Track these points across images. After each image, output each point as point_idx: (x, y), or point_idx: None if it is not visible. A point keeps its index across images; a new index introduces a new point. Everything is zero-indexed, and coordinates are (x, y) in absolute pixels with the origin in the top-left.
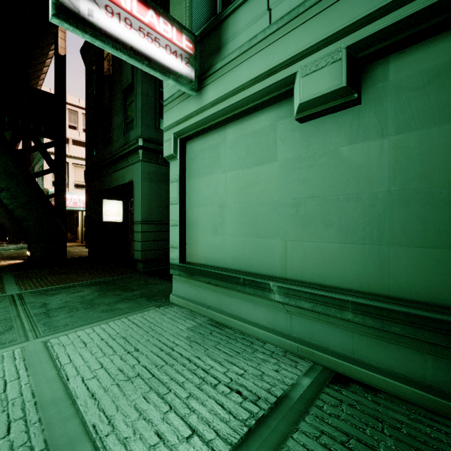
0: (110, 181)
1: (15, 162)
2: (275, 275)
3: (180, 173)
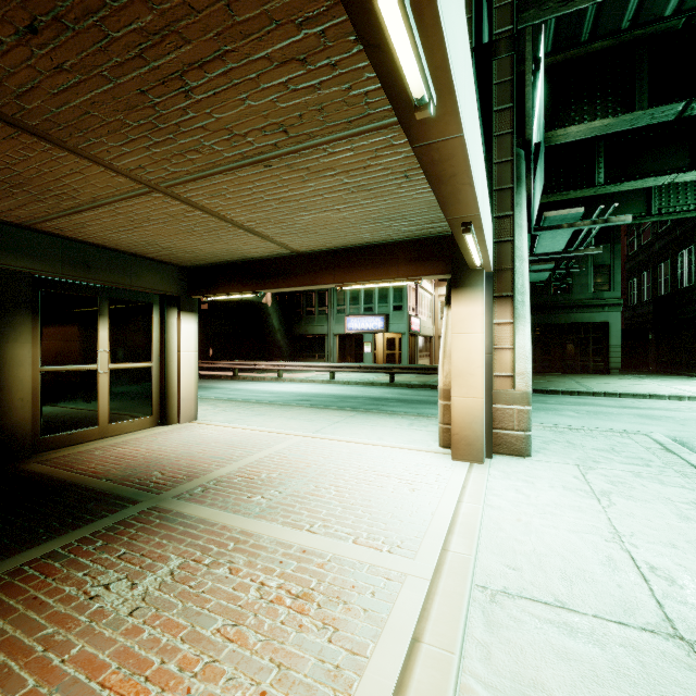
0: (567, 318)
1: None
2: None
3: None
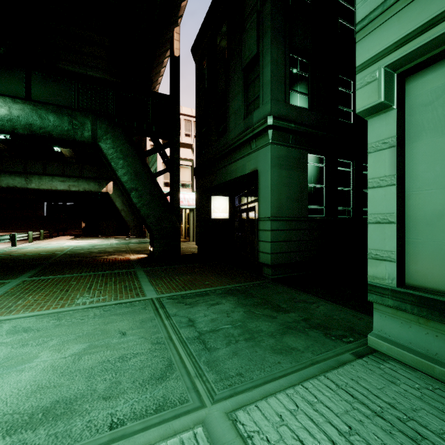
0: (226, 174)
1: (141, 163)
2: None
3: (397, 133)
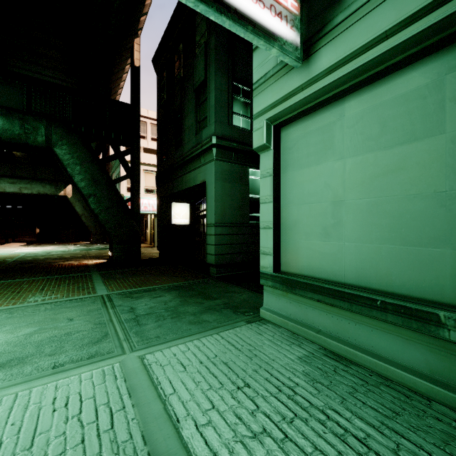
0: (181, 183)
1: (100, 170)
2: (440, 301)
3: (273, 166)
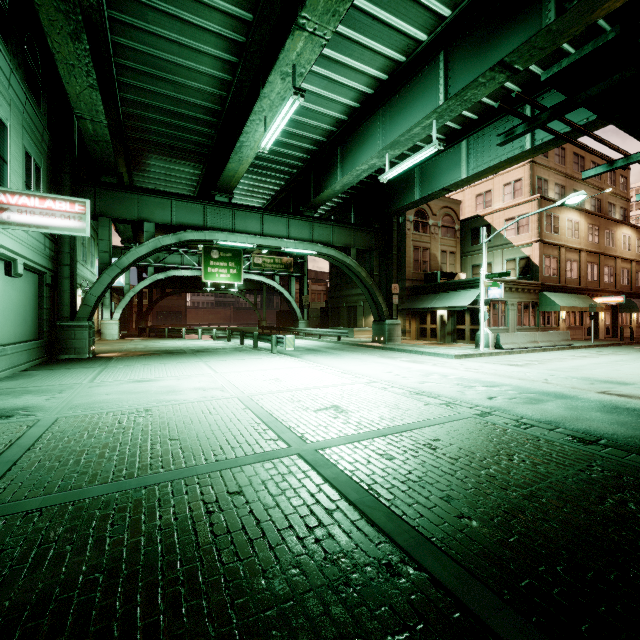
0: None
1: None
2: None
3: None
